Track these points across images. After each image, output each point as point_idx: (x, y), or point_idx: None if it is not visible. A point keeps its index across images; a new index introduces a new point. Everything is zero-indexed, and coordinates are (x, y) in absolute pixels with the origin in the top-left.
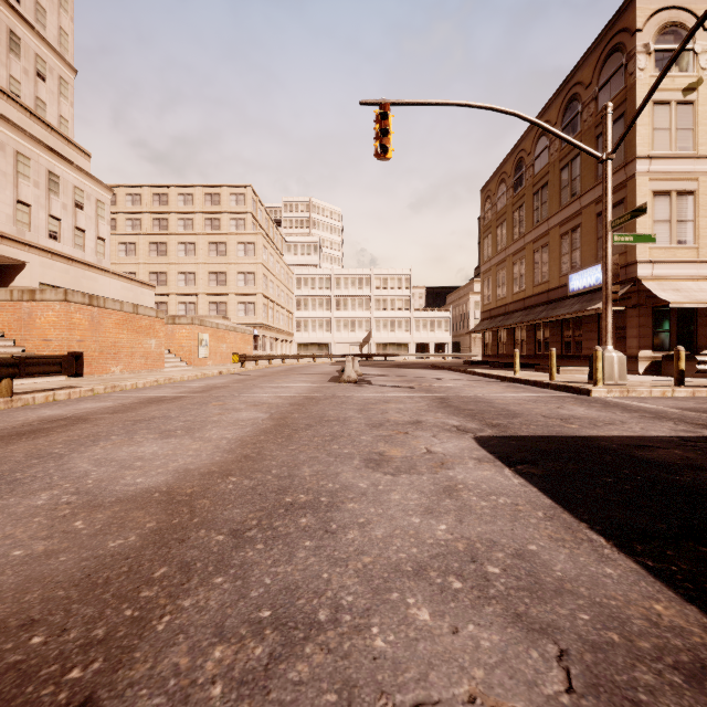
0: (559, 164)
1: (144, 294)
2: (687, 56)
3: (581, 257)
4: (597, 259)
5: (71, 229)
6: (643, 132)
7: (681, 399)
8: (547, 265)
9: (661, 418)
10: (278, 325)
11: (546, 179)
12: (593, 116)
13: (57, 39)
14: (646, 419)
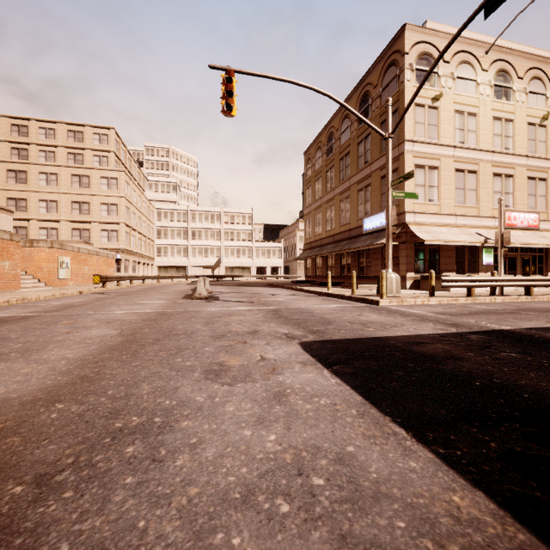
0: (357, 139)
1: None
2: (434, 77)
3: (371, 207)
4: (381, 208)
5: None
6: (409, 123)
7: (433, 306)
8: (349, 211)
9: (425, 320)
10: (140, 250)
11: (348, 149)
12: (379, 108)
13: None
14: (416, 321)
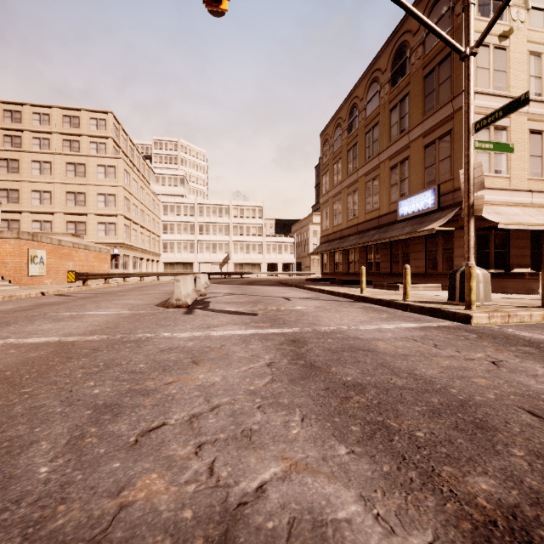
0: (389, 105)
1: None
2: None
3: (409, 186)
4: (424, 186)
5: None
6: None
7: None
8: (378, 195)
9: None
10: (143, 246)
11: (377, 120)
12: (421, 59)
13: None
14: None
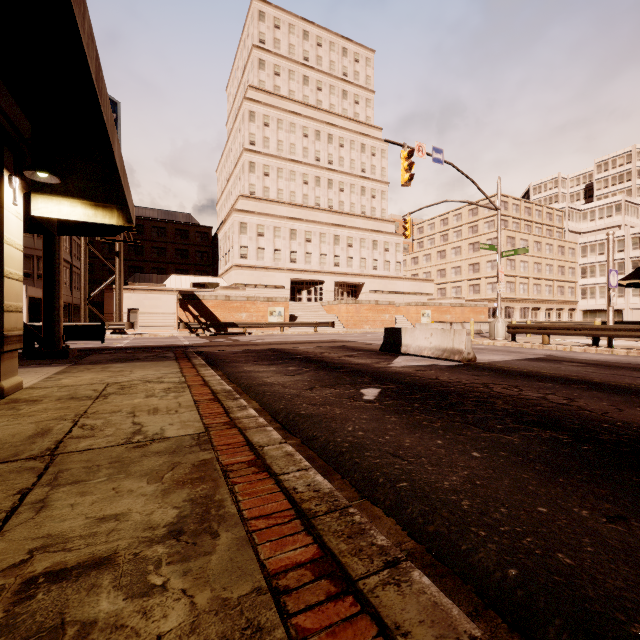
0: None
1: (425, 286)
2: None
3: None
4: None
5: (383, 262)
6: None
7: None
8: None
9: None
10: (540, 296)
11: None
12: None
13: (380, 174)
14: None
